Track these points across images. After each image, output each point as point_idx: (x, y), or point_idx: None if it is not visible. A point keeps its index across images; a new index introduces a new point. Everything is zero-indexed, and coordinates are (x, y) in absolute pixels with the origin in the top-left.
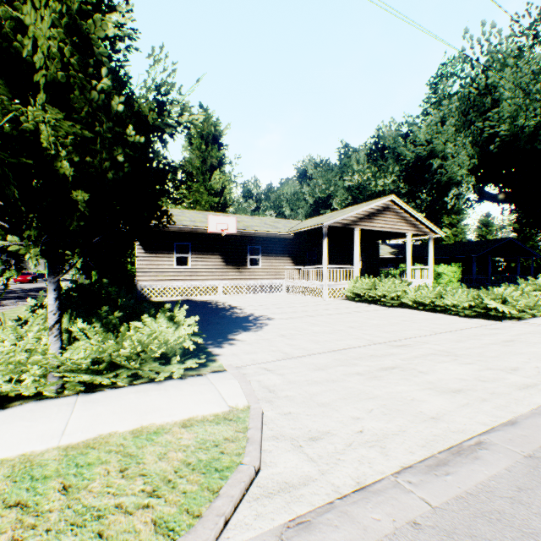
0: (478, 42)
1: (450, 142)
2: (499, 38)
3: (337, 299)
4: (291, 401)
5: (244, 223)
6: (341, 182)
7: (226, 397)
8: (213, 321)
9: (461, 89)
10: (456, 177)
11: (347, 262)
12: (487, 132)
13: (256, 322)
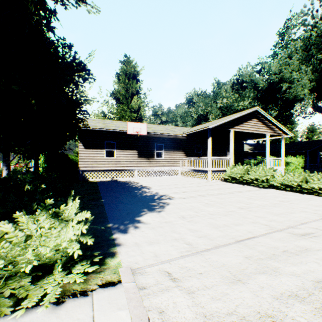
0: None
1: (295, 71)
2: None
3: (218, 181)
4: None
5: (152, 128)
6: (214, 104)
7: None
8: (126, 200)
9: (304, 33)
10: (300, 96)
11: (222, 155)
12: None
13: (160, 201)
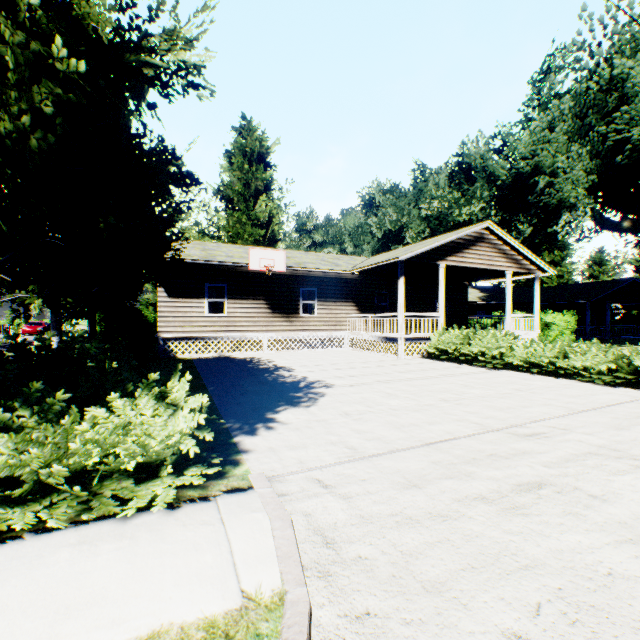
0: (599, 22)
1: (561, 154)
2: (630, 14)
3: (416, 357)
4: (368, 576)
5: (296, 259)
6: (416, 211)
7: (240, 564)
8: (249, 389)
9: (577, 84)
10: (569, 199)
11: (427, 309)
12: (612, 138)
13: (309, 391)
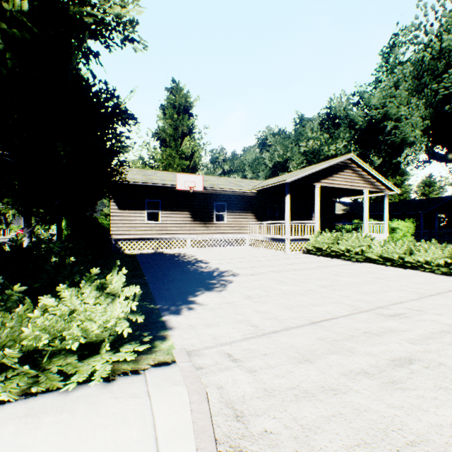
0: (432, 9)
1: (404, 105)
2: None
3: (299, 253)
4: None
5: (211, 182)
6: (296, 148)
7: (161, 439)
8: (176, 277)
9: (415, 54)
10: (409, 138)
11: (306, 218)
12: (442, 93)
13: (220, 279)
